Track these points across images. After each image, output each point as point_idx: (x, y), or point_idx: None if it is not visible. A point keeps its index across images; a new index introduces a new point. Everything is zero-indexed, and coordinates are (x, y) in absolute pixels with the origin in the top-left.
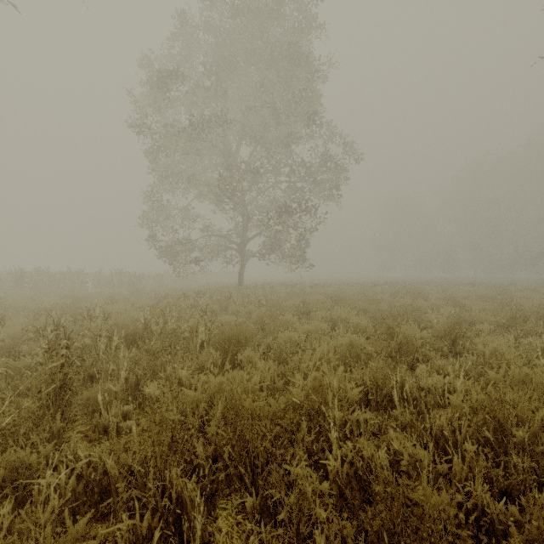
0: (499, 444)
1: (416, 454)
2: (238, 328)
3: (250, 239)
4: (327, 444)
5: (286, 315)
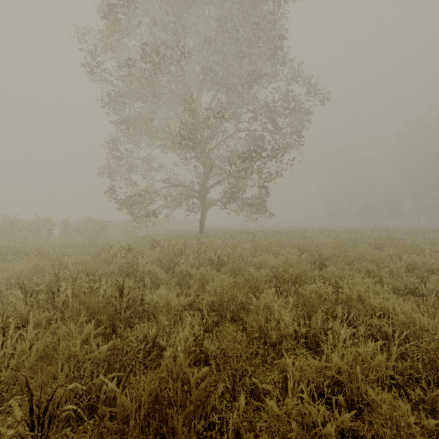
0: None
1: None
2: None
3: (211, 186)
4: None
5: (263, 297)
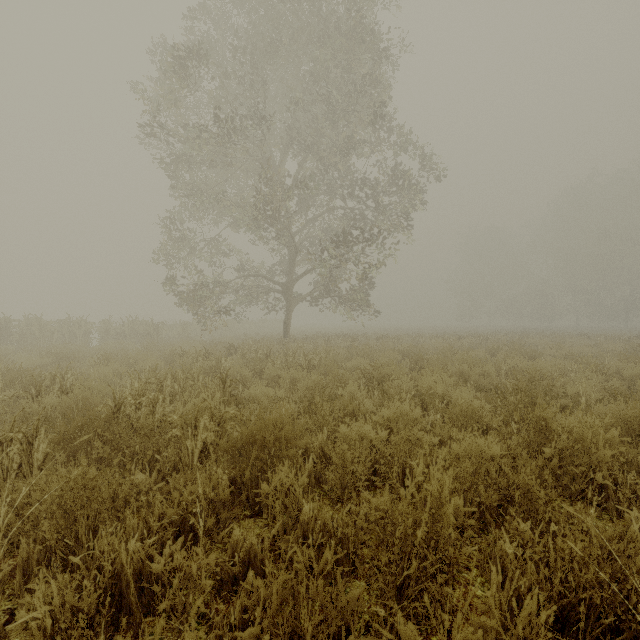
0: None
1: None
2: (266, 424)
3: (298, 278)
4: None
5: (348, 388)
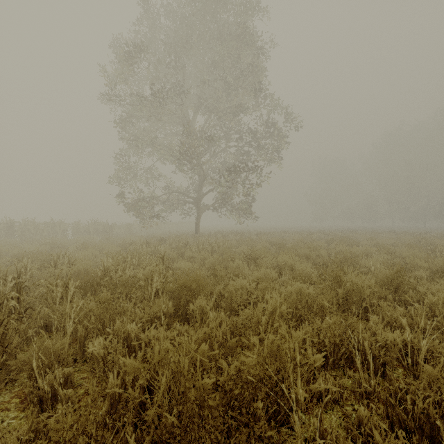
0: None
1: None
2: (191, 277)
3: (205, 194)
4: (286, 417)
5: (236, 262)
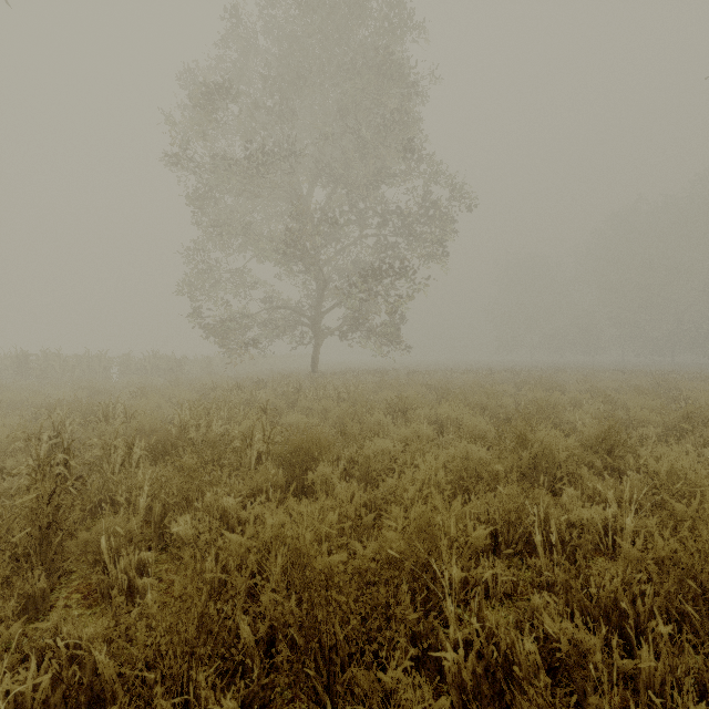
0: (702, 621)
1: (579, 640)
2: (309, 435)
3: (327, 311)
4: (439, 613)
5: (375, 415)
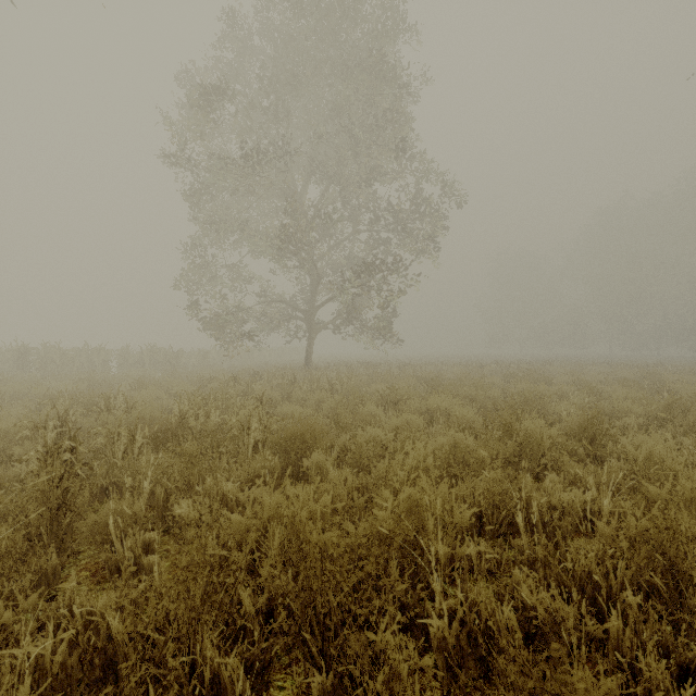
0: (670, 593)
1: (555, 608)
2: (304, 424)
3: (320, 305)
4: (426, 588)
5: (367, 405)
